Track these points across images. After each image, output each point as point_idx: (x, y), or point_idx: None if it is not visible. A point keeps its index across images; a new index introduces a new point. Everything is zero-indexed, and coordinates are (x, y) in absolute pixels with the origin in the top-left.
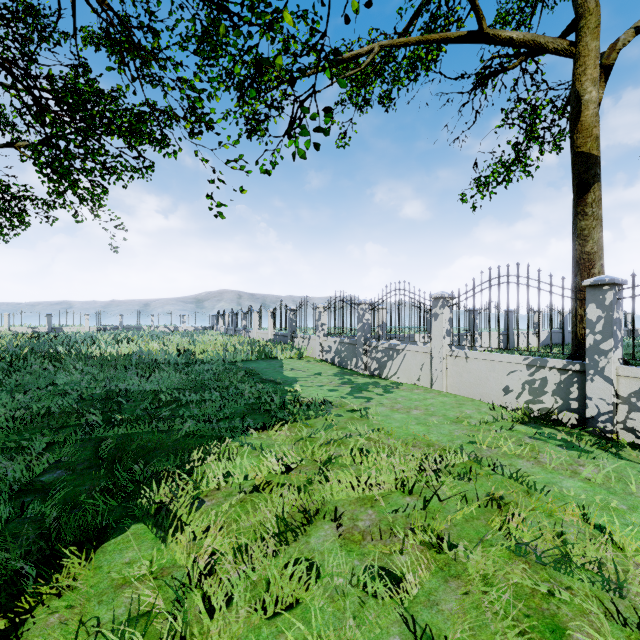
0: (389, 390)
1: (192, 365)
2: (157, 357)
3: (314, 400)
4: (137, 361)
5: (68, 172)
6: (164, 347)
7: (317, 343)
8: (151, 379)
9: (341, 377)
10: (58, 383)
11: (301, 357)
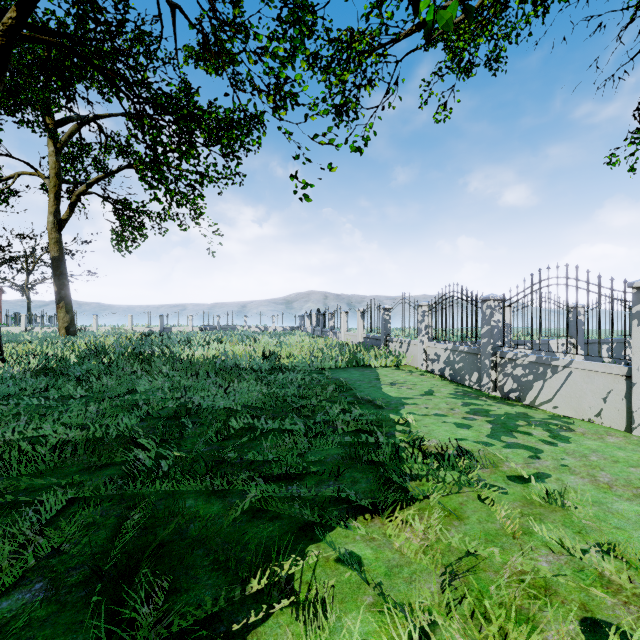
0: (558, 433)
1: (275, 373)
2: (240, 362)
3: (447, 452)
4: (221, 365)
5: (165, 177)
6: (250, 349)
7: (419, 349)
8: (230, 390)
9: (465, 401)
10: (138, 390)
11: (399, 366)
